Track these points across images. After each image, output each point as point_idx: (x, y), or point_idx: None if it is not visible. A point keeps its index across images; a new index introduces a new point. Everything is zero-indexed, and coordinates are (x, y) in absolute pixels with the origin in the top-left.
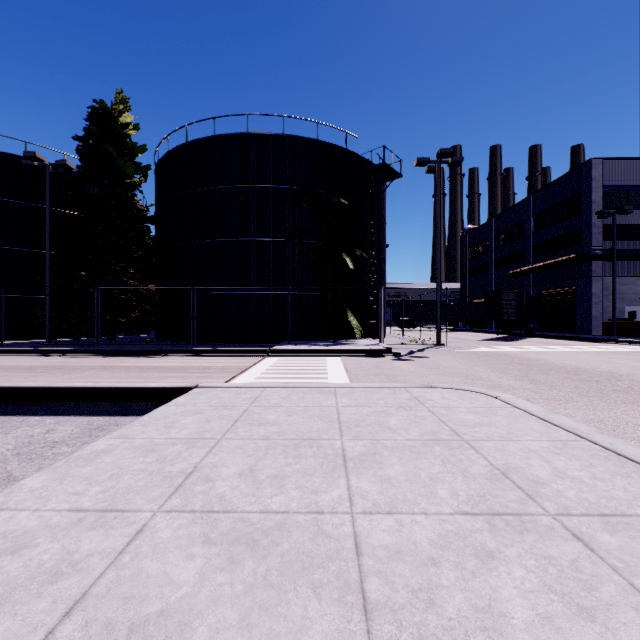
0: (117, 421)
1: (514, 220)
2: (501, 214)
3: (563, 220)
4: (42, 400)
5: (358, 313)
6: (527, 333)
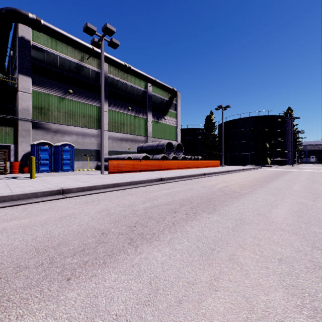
0: None
1: None
2: None
3: None
4: None
5: (272, 158)
6: None
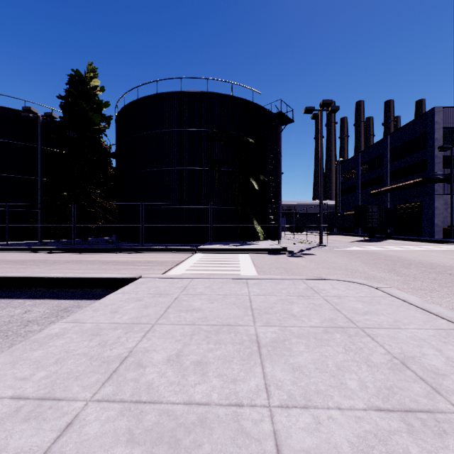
0: (79, 304)
1: (375, 154)
2: (365, 149)
3: (412, 153)
4: (25, 287)
5: (261, 222)
6: (386, 236)
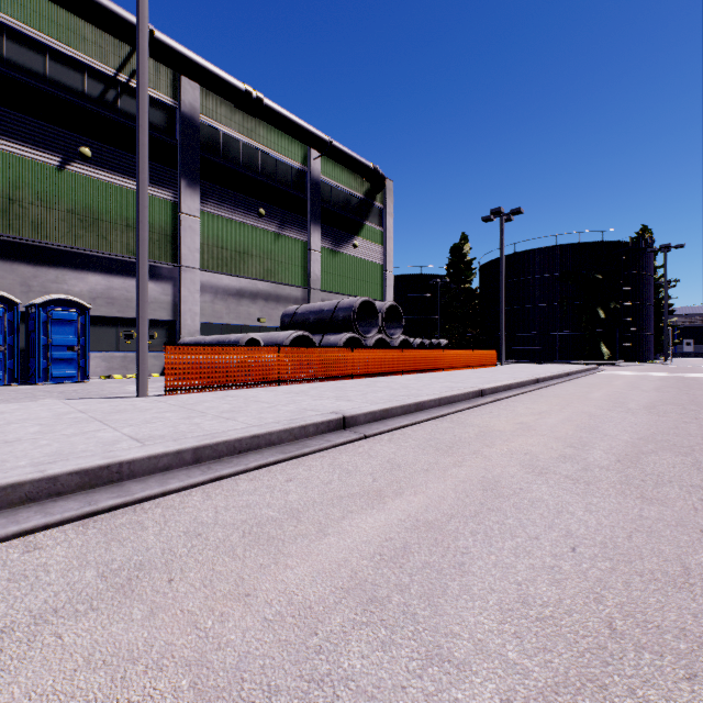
0: None
1: None
2: None
3: None
4: None
5: (613, 344)
6: None
